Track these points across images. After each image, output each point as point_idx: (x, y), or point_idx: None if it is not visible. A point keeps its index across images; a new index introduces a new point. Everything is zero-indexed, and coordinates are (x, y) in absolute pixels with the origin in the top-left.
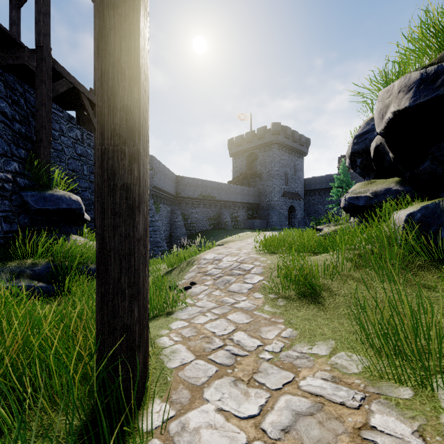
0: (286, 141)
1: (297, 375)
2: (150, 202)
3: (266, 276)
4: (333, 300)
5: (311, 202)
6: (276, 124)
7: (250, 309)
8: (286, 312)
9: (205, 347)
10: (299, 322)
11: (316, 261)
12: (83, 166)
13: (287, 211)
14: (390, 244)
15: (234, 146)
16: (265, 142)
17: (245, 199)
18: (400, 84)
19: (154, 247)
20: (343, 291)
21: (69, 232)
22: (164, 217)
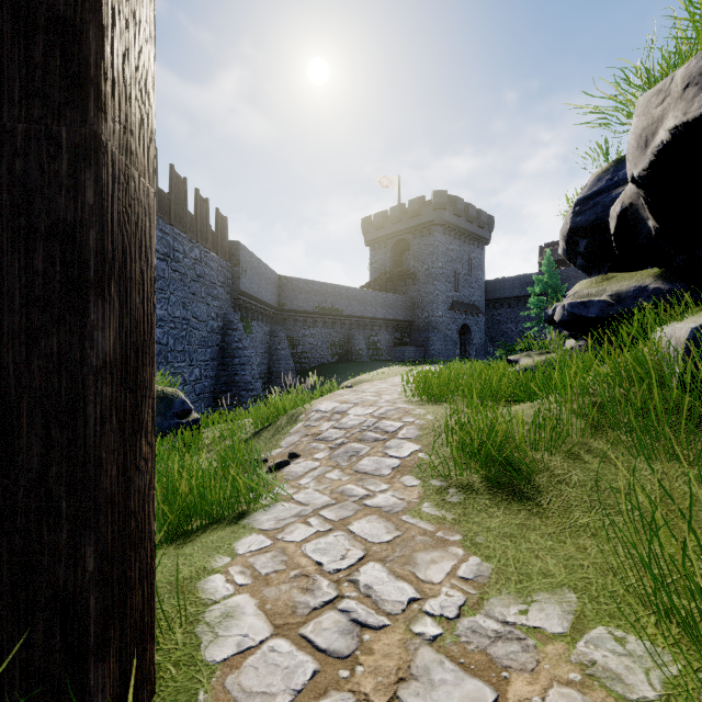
0: (455, 221)
1: (502, 694)
2: (236, 317)
3: (425, 443)
4: (557, 494)
5: (496, 318)
6: (440, 193)
7: (394, 511)
8: (466, 518)
9: (297, 603)
10: (493, 541)
11: (516, 417)
12: None
13: (458, 333)
14: (660, 385)
15: (372, 229)
16: (422, 222)
17: (389, 314)
18: (689, 72)
19: (241, 390)
20: (575, 475)
21: None
22: (258, 342)
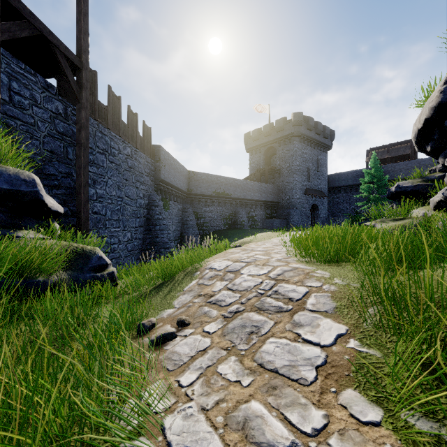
0: (308, 133)
1: None
2: (157, 197)
3: (352, 323)
4: None
5: (336, 200)
6: (297, 114)
7: None
8: None
9: None
10: None
11: None
12: (67, 148)
13: (309, 210)
14: None
15: (250, 141)
16: (285, 135)
17: (263, 197)
18: None
19: (160, 248)
20: None
21: (21, 226)
22: (174, 215)
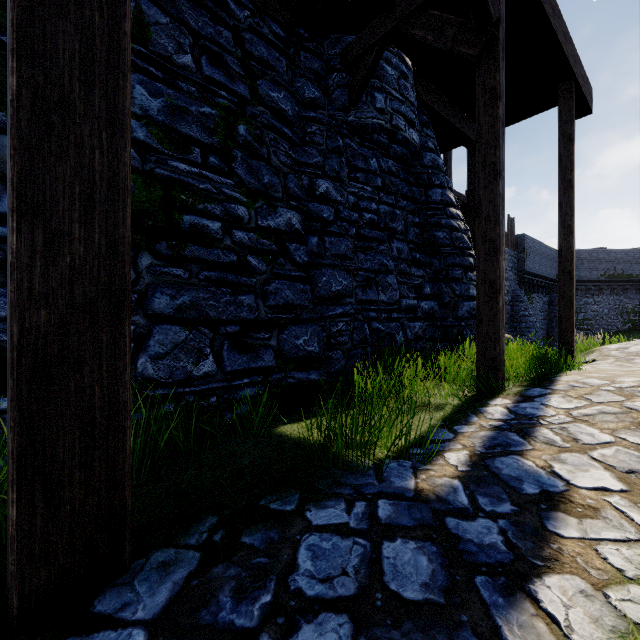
0: None
1: None
2: (521, 292)
3: None
4: None
5: None
6: None
7: None
8: None
9: None
10: None
11: None
12: None
13: None
14: None
15: None
16: None
17: None
18: None
19: None
20: None
21: None
22: (537, 311)
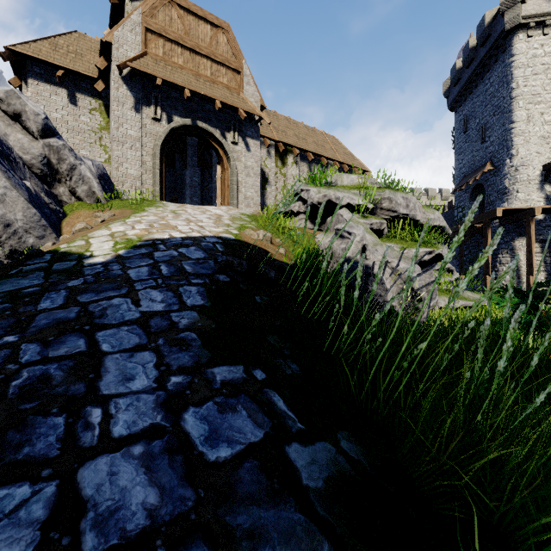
0: None
1: None
2: None
3: None
4: None
5: None
6: None
7: None
8: None
9: None
10: None
11: None
12: None
13: None
14: None
15: None
16: None
17: None
18: None
19: None
20: None
21: None
22: None
